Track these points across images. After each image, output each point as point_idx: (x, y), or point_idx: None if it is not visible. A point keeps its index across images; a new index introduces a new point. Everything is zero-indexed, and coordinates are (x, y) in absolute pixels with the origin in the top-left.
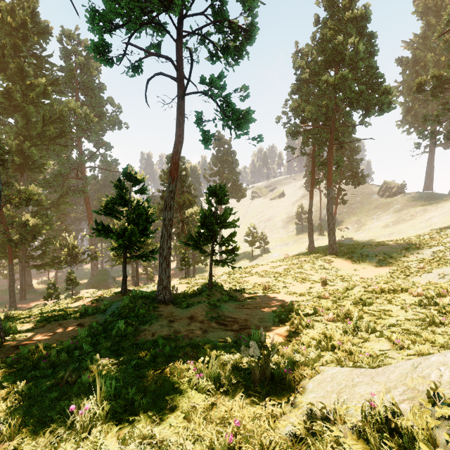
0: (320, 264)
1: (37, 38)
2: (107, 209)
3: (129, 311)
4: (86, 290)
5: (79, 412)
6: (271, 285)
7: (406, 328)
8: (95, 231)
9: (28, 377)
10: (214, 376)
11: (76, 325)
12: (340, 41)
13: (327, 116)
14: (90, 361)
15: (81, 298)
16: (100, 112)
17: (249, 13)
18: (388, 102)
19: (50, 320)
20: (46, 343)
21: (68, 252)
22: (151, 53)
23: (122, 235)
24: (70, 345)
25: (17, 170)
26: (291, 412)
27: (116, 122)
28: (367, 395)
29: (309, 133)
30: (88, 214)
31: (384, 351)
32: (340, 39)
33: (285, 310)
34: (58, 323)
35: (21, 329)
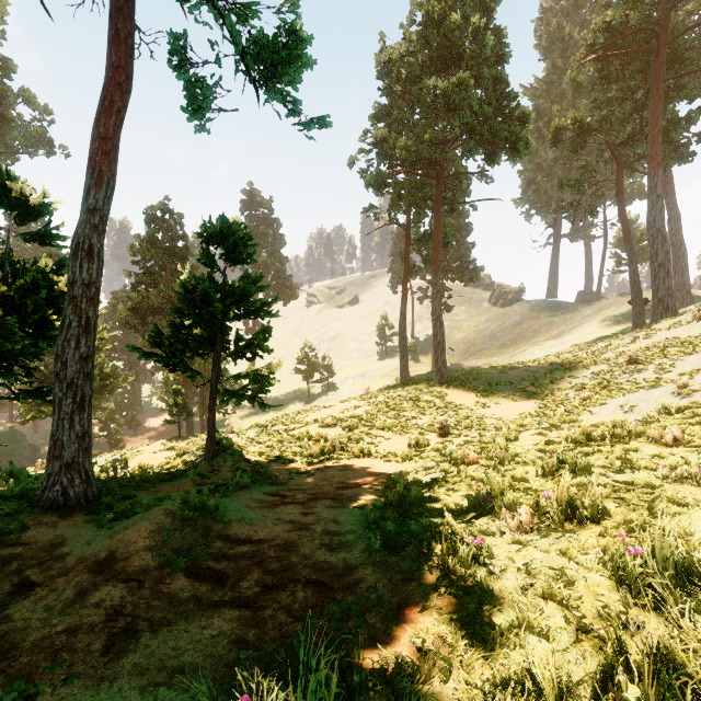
0: (428, 400)
1: None
2: None
3: None
4: None
5: None
6: (346, 441)
7: None
8: None
9: None
10: None
11: None
12: (456, 23)
13: (430, 160)
14: None
15: None
16: (0, 115)
17: None
18: (524, 139)
19: None
20: None
21: None
22: None
23: None
24: None
25: None
26: None
27: (39, 140)
28: None
29: (401, 188)
30: None
31: None
32: (456, 19)
33: (389, 501)
34: None
35: None
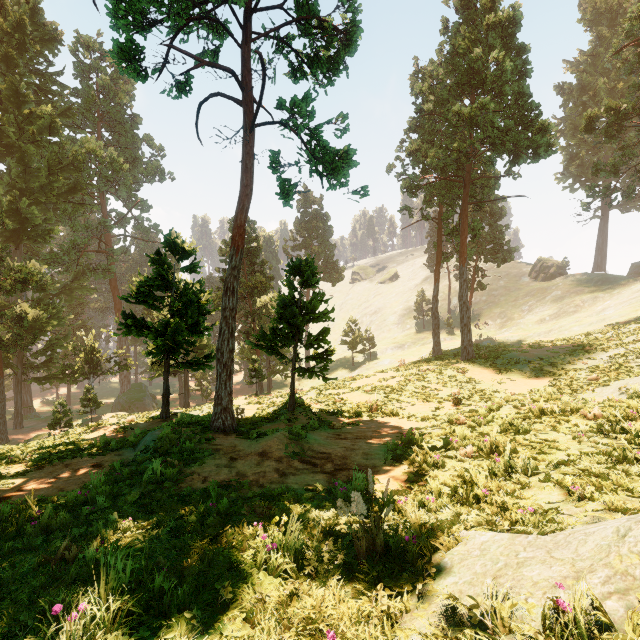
0: (451, 375)
1: (40, 47)
2: (141, 295)
3: (170, 444)
4: (111, 414)
5: (69, 615)
6: (381, 404)
7: (584, 468)
8: (123, 327)
9: (3, 551)
10: (294, 548)
11: (90, 467)
12: (478, 55)
13: (459, 163)
14: (105, 522)
15: (101, 425)
16: (133, 157)
17: (349, 6)
18: (546, 143)
19: (53, 458)
20: (43, 494)
21: (86, 358)
22: (204, 61)
23: (163, 333)
24: (77, 497)
25: (10, 239)
26: (418, 608)
27: (156, 171)
28: (544, 583)
29: (433, 189)
30: (116, 303)
31: (554, 503)
32: (478, 52)
33: (402, 441)
34: (63, 464)
35: (7, 472)
